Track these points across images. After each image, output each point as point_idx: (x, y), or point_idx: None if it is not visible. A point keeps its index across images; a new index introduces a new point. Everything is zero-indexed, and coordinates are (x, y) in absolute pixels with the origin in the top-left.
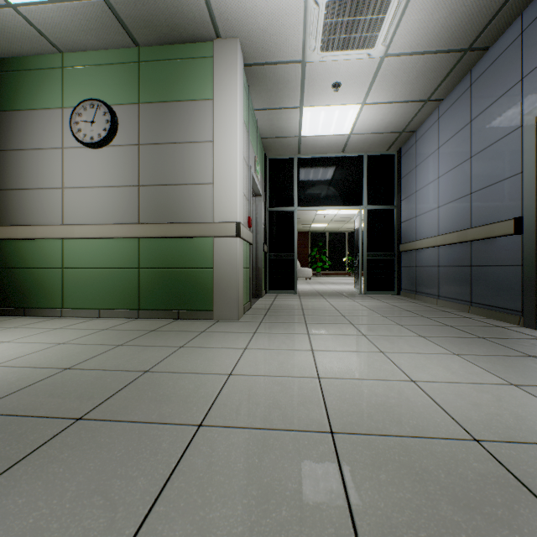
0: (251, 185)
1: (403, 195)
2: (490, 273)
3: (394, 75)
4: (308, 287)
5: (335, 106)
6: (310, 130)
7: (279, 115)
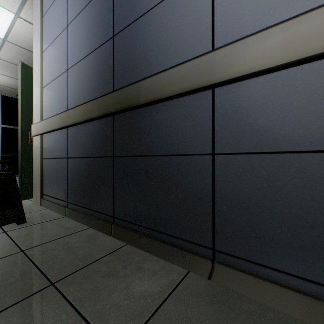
0: None
1: None
2: None
3: (6, 67)
4: None
5: None
6: None
7: None
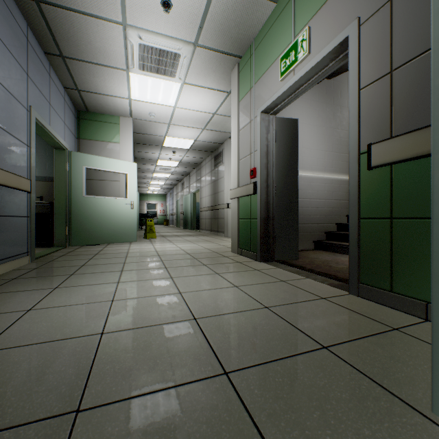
0: (258, 130)
1: None
2: (10, 223)
3: None
4: None
5: None
6: None
7: None
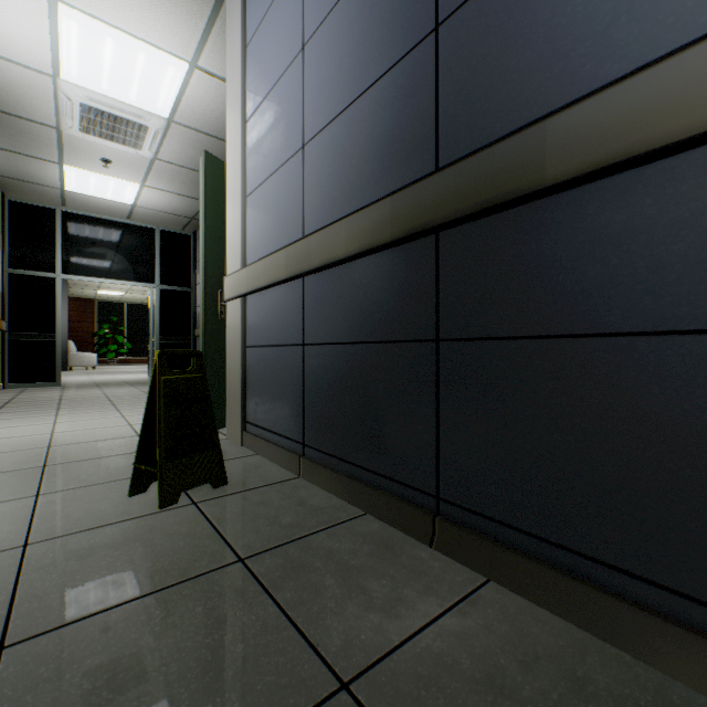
0: None
1: (198, 279)
2: None
3: (170, 174)
4: (85, 378)
5: (109, 176)
6: (79, 188)
7: (28, 161)
